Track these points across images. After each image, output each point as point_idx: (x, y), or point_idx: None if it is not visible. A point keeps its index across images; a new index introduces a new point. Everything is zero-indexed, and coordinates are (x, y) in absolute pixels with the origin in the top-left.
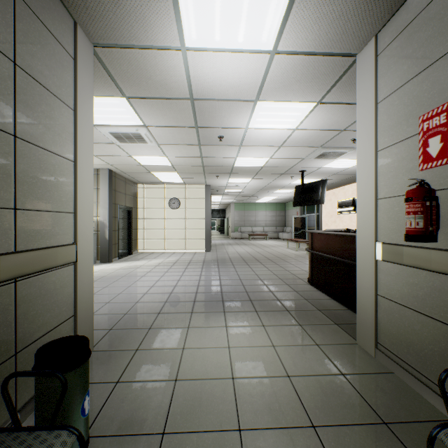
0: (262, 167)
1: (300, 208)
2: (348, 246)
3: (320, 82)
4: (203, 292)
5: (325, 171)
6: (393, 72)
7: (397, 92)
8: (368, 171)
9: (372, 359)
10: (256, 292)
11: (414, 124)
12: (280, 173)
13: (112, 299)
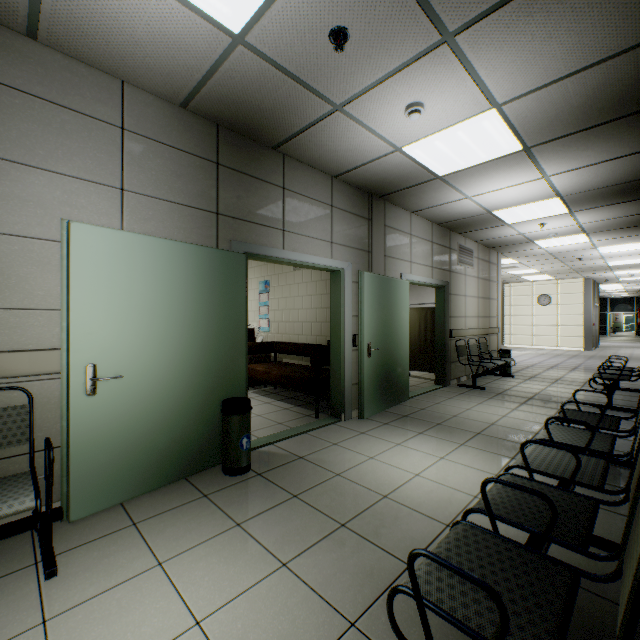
0: None
1: None
2: None
3: (636, 239)
4: (561, 365)
5: None
6: None
7: None
8: None
9: None
10: None
11: None
12: None
13: None
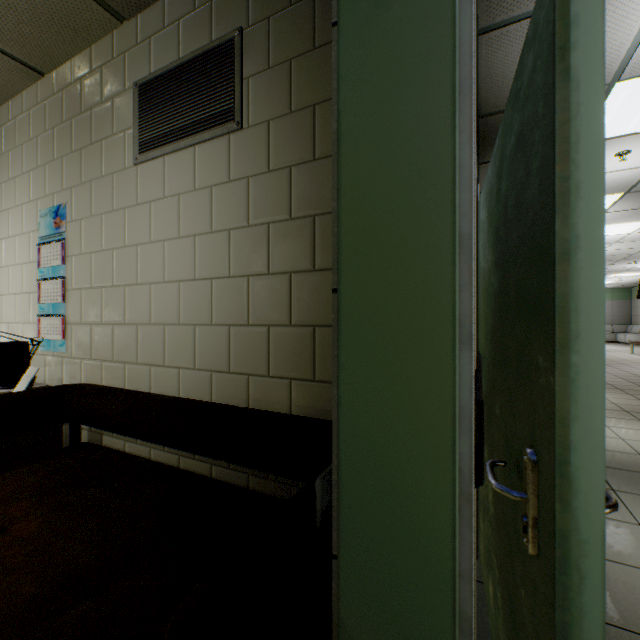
0: None
1: None
2: None
3: None
4: None
5: None
6: None
7: None
8: None
9: None
10: None
11: None
12: (615, 260)
13: None
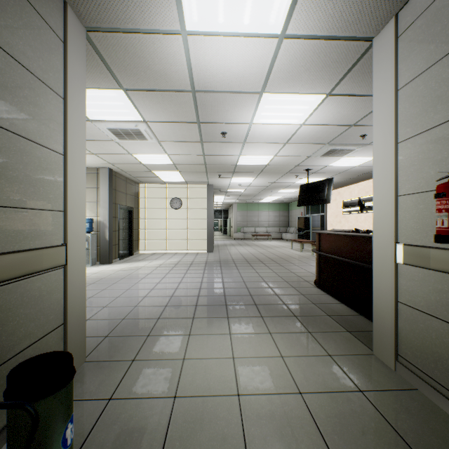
0: (266, 166)
1: (304, 208)
2: (360, 247)
3: (331, 71)
4: (205, 295)
5: (331, 169)
6: (416, 54)
7: (422, 76)
8: (387, 166)
9: (391, 373)
10: (261, 295)
11: (443, 111)
12: (284, 172)
13: (110, 302)
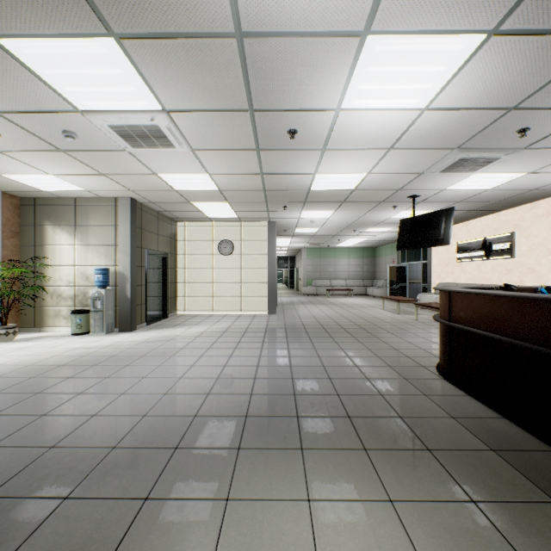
0: (352, 191)
1: (398, 254)
2: None
3: None
4: (262, 393)
5: (448, 195)
6: None
7: None
8: None
9: None
10: (355, 395)
11: None
12: (378, 201)
13: (105, 406)
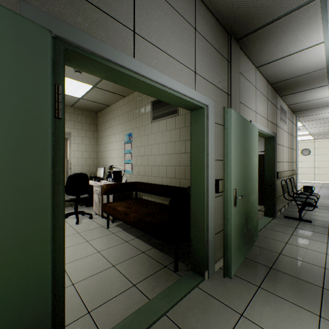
0: None
1: None
2: None
3: None
4: None
5: None
6: None
7: None
8: None
9: None
10: None
11: None
12: None
13: None
